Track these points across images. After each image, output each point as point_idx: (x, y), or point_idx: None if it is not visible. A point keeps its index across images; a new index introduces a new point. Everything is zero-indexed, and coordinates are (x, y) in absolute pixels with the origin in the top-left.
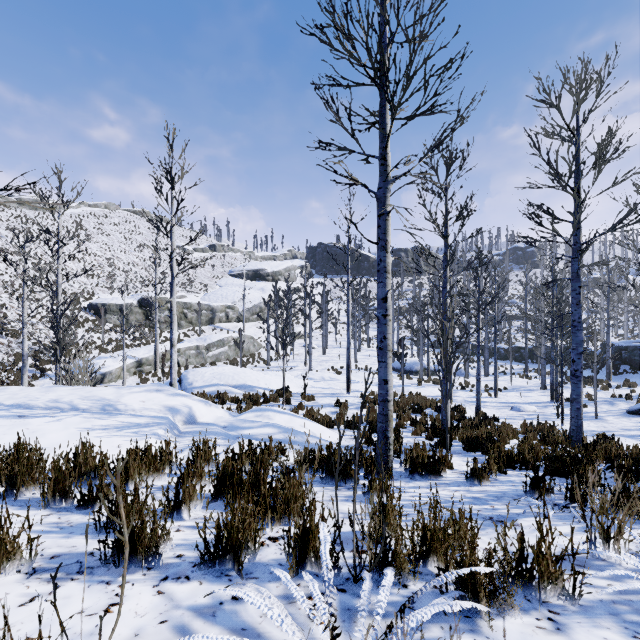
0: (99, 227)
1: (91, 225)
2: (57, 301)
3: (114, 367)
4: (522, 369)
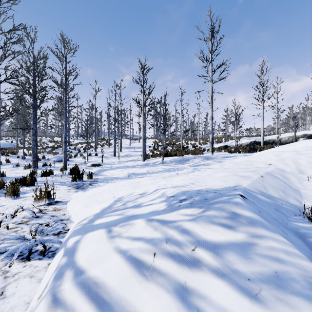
0: None
1: None
2: None
3: None
4: None
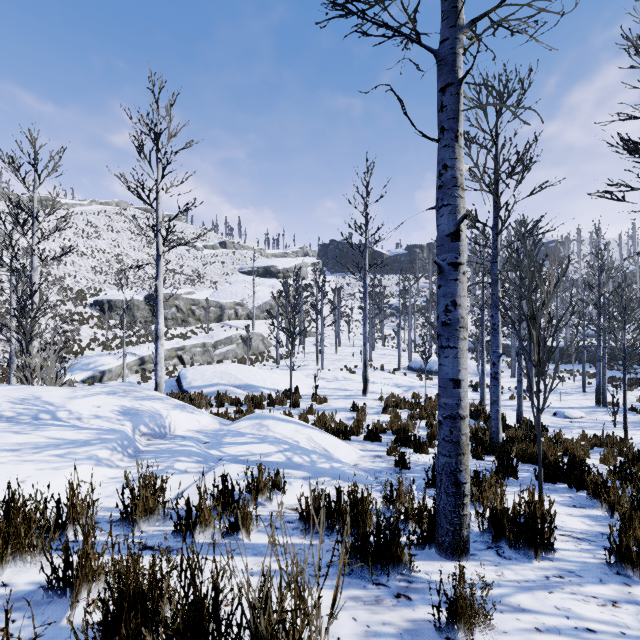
0: (109, 224)
1: (101, 222)
2: (31, 287)
3: (114, 365)
4: (552, 370)
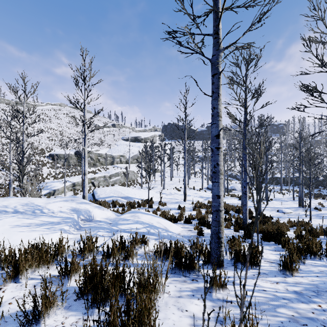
0: (56, 115)
1: (52, 114)
2: (23, 149)
3: (60, 186)
4: (279, 189)
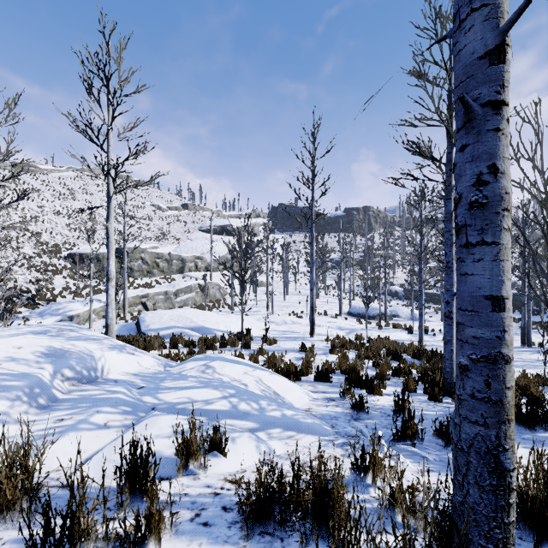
0: (84, 187)
1: (77, 186)
2: None
3: (82, 310)
4: None
